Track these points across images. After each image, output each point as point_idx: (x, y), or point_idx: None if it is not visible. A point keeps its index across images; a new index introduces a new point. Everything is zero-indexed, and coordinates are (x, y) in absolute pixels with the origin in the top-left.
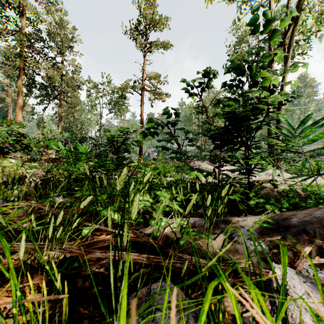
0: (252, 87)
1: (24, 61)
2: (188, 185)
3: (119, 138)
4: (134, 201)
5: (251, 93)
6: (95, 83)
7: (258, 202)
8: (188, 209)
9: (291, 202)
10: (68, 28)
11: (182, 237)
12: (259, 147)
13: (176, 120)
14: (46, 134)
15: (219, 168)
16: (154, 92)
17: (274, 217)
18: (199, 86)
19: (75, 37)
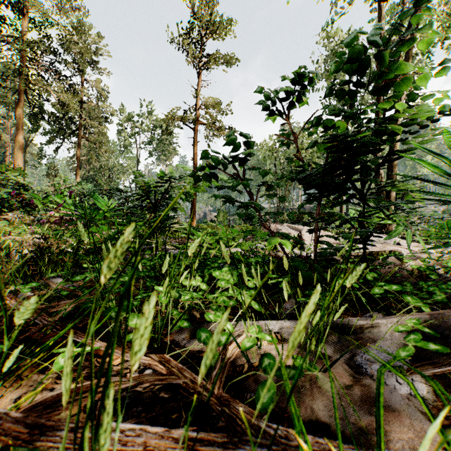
0: (376, 94)
1: (25, 80)
2: (263, 259)
3: (158, 188)
4: (140, 316)
5: (365, 113)
6: (129, 114)
7: (385, 290)
8: (291, 341)
9: (447, 290)
10: (90, 35)
11: (265, 380)
12: (378, 199)
13: (246, 153)
14: (57, 185)
15: (317, 233)
16: (212, 126)
17: (430, 322)
18: (283, 100)
19: (100, 48)
